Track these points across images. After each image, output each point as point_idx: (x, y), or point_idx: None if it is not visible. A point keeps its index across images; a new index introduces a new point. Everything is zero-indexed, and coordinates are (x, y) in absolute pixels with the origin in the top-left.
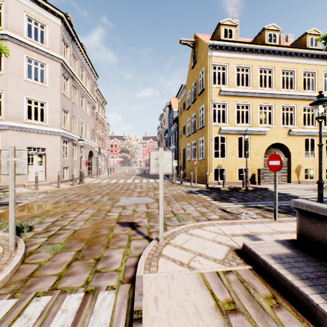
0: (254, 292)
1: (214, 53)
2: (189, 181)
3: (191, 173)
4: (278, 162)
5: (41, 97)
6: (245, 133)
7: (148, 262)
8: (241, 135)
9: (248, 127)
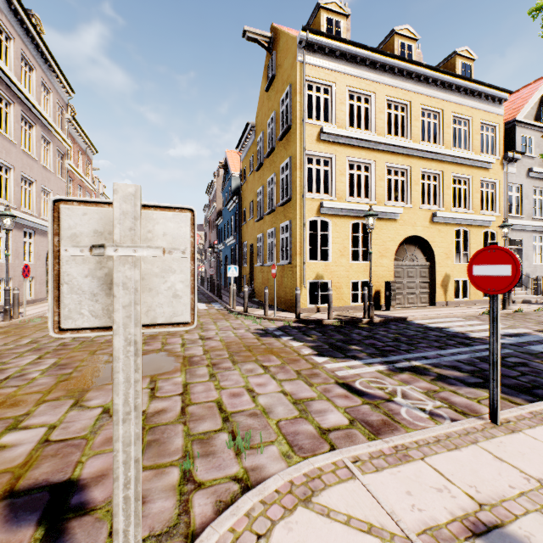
0: None
1: (310, 58)
2: (262, 306)
3: (267, 291)
4: (505, 269)
5: None
6: (368, 213)
7: None
8: (358, 218)
9: (368, 205)
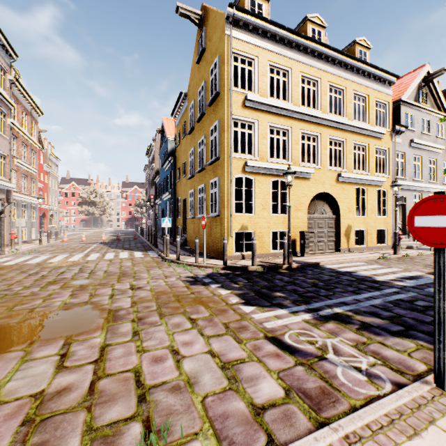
0: None
1: (236, 32)
2: (193, 254)
3: (197, 241)
4: None
5: None
6: (287, 171)
7: None
8: (277, 177)
9: (286, 165)
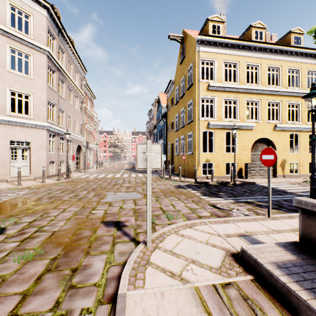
0: (261, 314)
1: (203, 48)
2: (178, 175)
3: (180, 167)
4: (272, 157)
5: (25, 89)
6: (233, 127)
7: (133, 274)
8: (229, 129)
9: (235, 122)
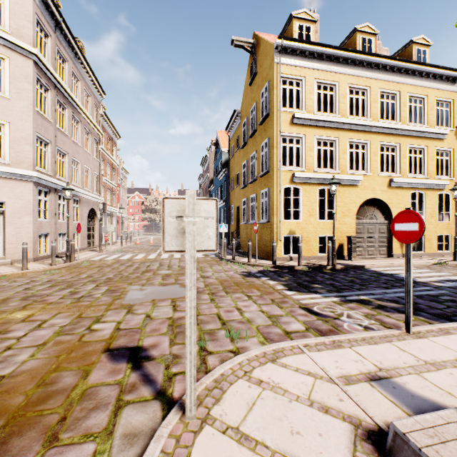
0: None
1: (284, 59)
2: (246, 256)
3: (250, 243)
4: (414, 226)
5: None
6: (331, 181)
7: None
8: (324, 185)
9: (333, 174)
